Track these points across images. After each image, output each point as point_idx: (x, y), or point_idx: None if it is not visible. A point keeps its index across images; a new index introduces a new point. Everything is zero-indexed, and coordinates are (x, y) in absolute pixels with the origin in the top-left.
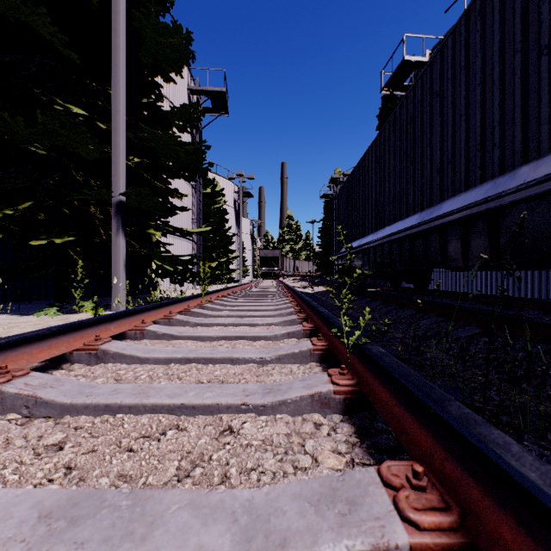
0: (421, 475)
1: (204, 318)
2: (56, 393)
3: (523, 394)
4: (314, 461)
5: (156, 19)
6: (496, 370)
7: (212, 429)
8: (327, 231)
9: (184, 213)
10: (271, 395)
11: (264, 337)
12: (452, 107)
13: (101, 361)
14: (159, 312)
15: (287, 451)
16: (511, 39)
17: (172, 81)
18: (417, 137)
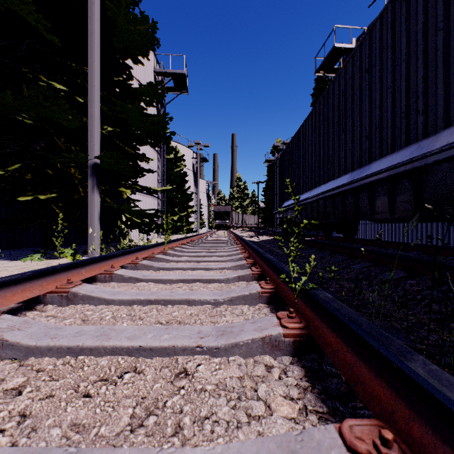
0: (391, 443)
1: (166, 263)
2: (22, 335)
3: (452, 333)
4: (267, 409)
5: (126, 9)
6: (425, 310)
7: (168, 371)
8: (270, 190)
9: (151, 174)
10: (224, 337)
11: (218, 280)
12: (379, 81)
13: (71, 302)
14: (127, 258)
15: (241, 396)
16: (434, 19)
17: (140, 63)
18: (349, 108)
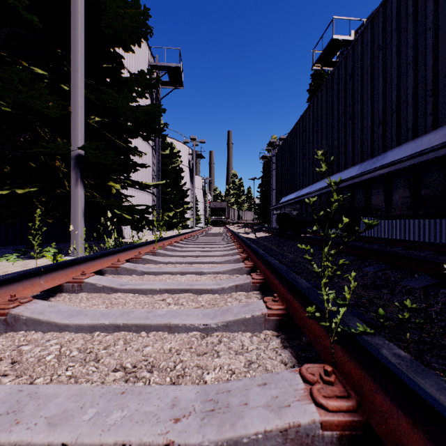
0: None
1: (154, 265)
2: None
3: None
4: None
5: None
6: None
7: None
8: (265, 186)
9: (145, 170)
10: (215, 422)
11: (211, 290)
12: (397, 57)
13: (11, 328)
14: (106, 261)
15: None
16: None
17: (131, 50)
18: (357, 92)
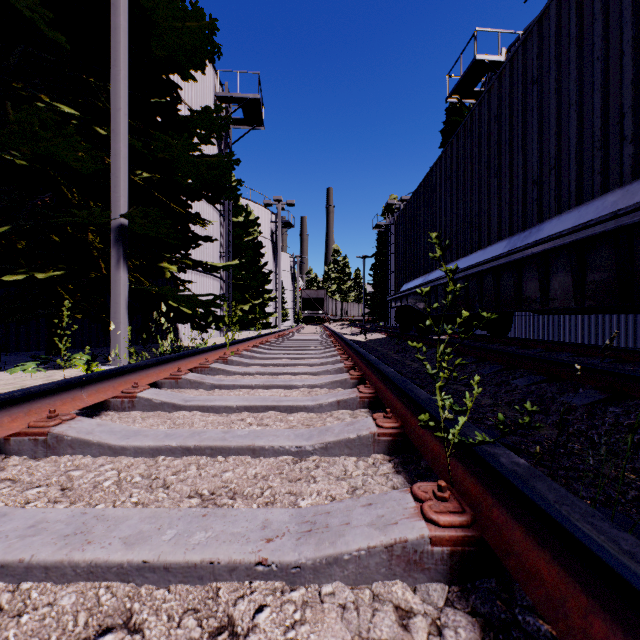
0: None
1: (226, 377)
2: None
3: None
4: None
5: None
6: None
7: (194, 626)
8: (381, 267)
9: (210, 244)
10: (313, 541)
11: (304, 408)
12: (556, 94)
13: (52, 451)
14: (163, 370)
15: None
16: None
17: (191, 78)
18: (505, 140)
